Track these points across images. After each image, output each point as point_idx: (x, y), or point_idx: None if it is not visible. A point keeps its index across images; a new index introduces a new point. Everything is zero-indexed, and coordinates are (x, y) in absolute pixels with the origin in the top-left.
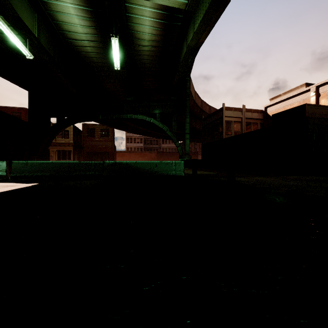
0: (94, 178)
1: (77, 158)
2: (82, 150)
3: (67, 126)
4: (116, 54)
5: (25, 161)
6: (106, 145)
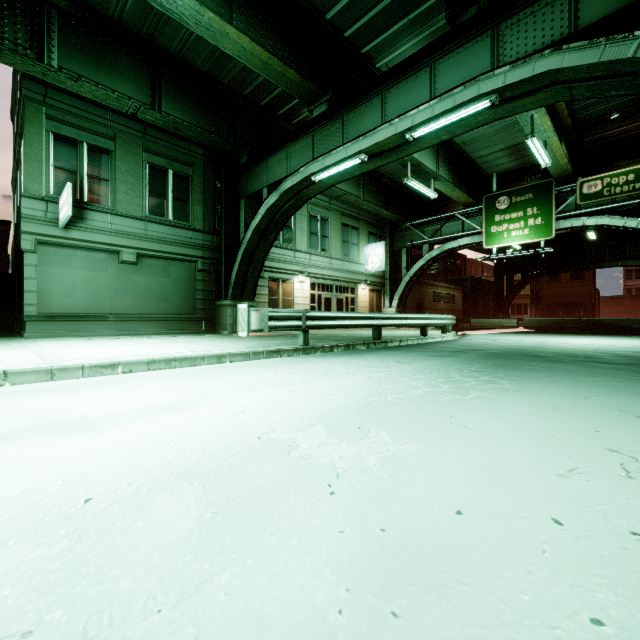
0: (573, 329)
1: (533, 312)
2: (540, 301)
3: (531, 281)
4: (591, 234)
5: (530, 319)
6: (579, 292)
